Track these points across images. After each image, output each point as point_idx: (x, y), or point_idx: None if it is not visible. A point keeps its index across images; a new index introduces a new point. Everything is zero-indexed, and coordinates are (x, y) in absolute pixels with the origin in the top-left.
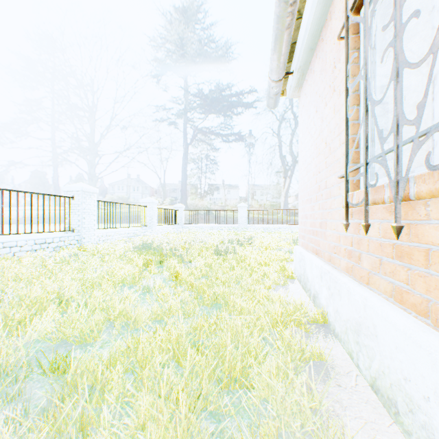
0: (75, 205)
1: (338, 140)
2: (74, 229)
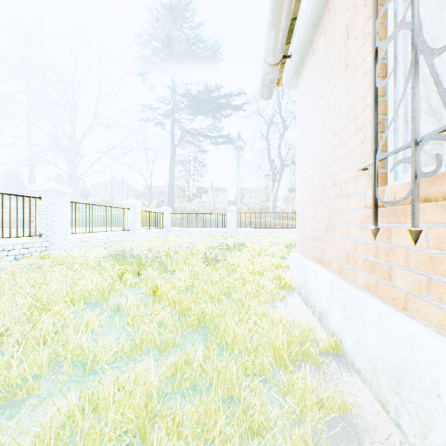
0: (43, 206)
1: (353, 126)
2: (41, 234)
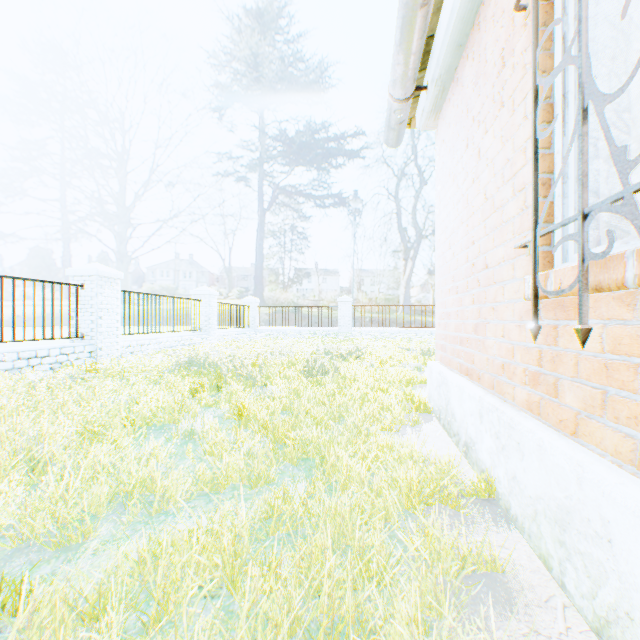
0: (87, 297)
1: (511, 187)
2: (85, 335)
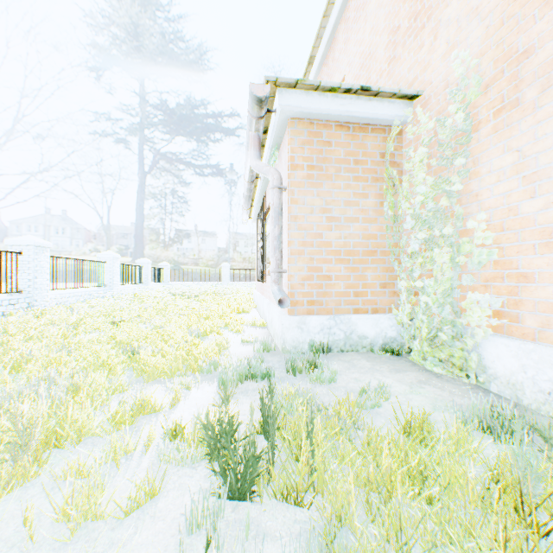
0: (108, 267)
1: None
2: (107, 285)
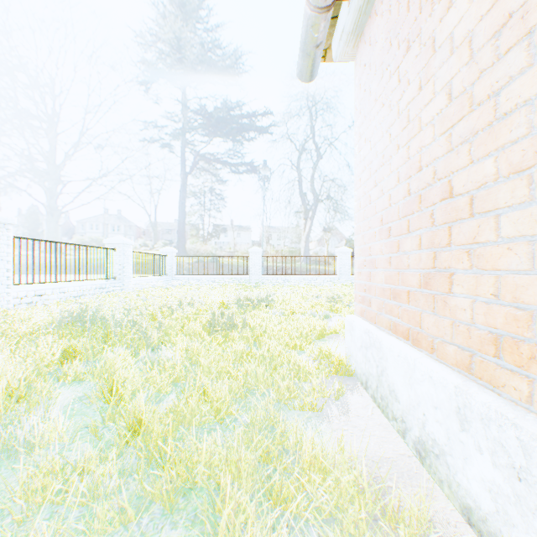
0: None
1: (522, 52)
2: None
